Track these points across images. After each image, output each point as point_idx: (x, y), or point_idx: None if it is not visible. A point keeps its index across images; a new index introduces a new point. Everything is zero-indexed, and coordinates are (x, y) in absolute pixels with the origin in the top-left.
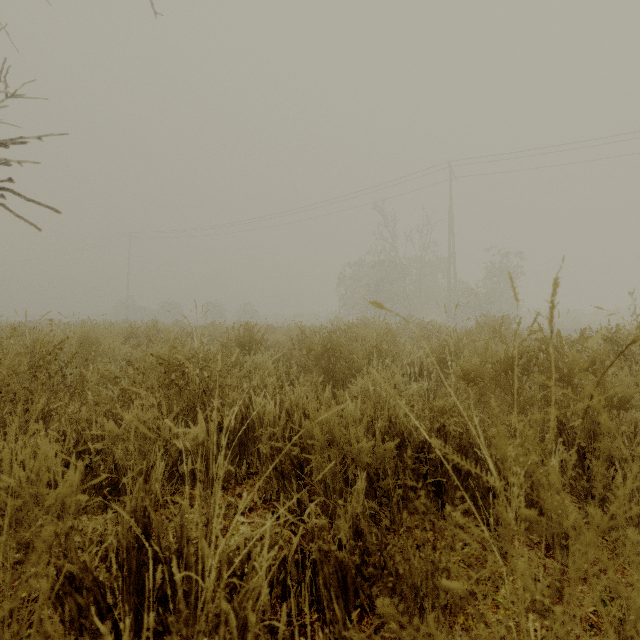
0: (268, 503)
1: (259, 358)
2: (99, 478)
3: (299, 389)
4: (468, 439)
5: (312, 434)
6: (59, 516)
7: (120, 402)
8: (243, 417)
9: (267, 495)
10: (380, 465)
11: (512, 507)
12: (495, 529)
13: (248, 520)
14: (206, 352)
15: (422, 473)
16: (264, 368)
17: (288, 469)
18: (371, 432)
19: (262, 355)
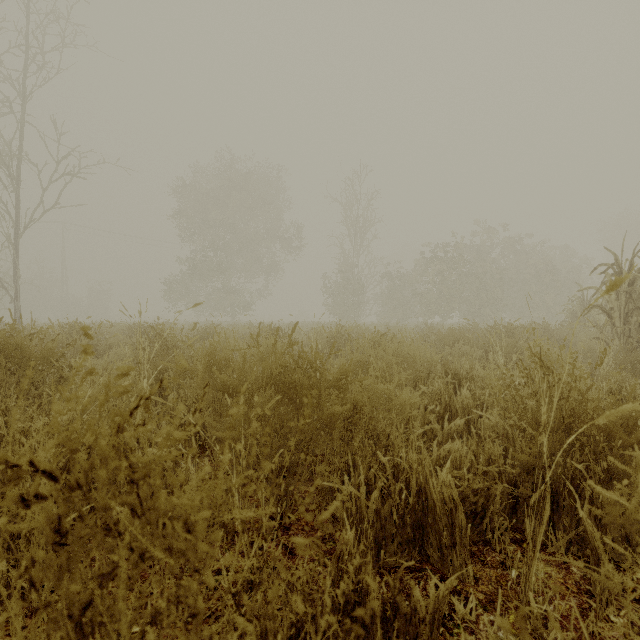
0: None
1: None
2: None
3: None
4: None
5: None
6: None
7: None
8: None
9: None
10: None
11: None
12: None
13: None
14: None
15: None
16: None
17: None
18: None
19: None
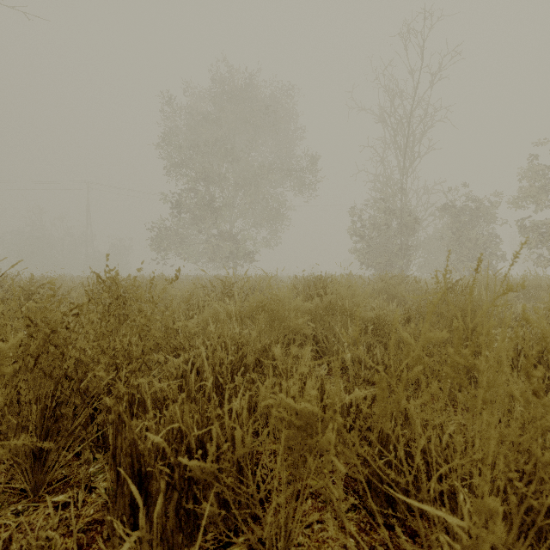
0: None
1: None
2: None
3: None
4: None
5: None
6: None
7: None
8: None
9: None
10: None
11: None
12: None
13: None
14: None
15: None
16: None
17: None
18: None
19: None
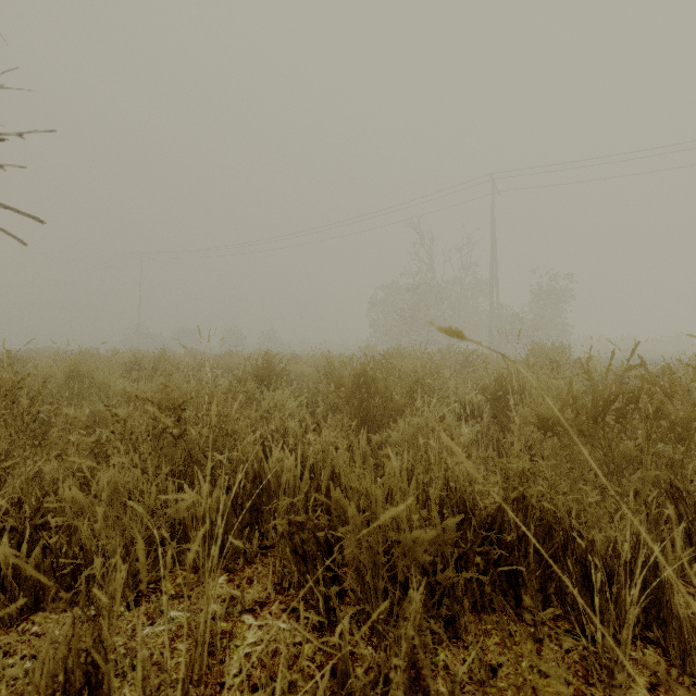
0: (286, 594)
1: (279, 395)
2: (13, 605)
3: (326, 433)
4: (552, 511)
5: (344, 509)
6: (3, 617)
7: (93, 459)
8: (255, 474)
9: (285, 582)
10: (437, 551)
11: (628, 618)
12: (594, 638)
13: (258, 622)
14: (215, 388)
15: (493, 559)
16: (285, 407)
17: (312, 550)
18: (422, 500)
19: (283, 390)
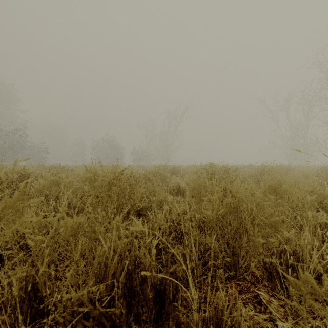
0: None
1: None
2: None
3: None
4: None
5: None
6: None
7: None
8: None
9: None
10: None
11: None
12: None
13: None
14: None
15: None
16: None
17: None
18: None
19: None
